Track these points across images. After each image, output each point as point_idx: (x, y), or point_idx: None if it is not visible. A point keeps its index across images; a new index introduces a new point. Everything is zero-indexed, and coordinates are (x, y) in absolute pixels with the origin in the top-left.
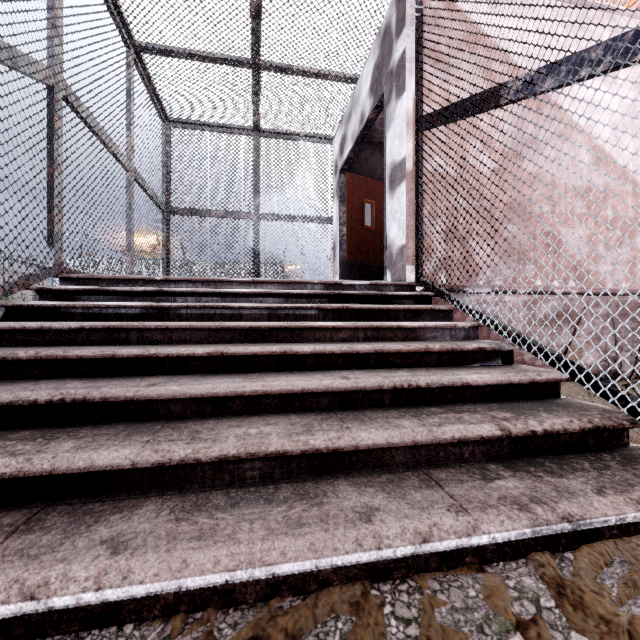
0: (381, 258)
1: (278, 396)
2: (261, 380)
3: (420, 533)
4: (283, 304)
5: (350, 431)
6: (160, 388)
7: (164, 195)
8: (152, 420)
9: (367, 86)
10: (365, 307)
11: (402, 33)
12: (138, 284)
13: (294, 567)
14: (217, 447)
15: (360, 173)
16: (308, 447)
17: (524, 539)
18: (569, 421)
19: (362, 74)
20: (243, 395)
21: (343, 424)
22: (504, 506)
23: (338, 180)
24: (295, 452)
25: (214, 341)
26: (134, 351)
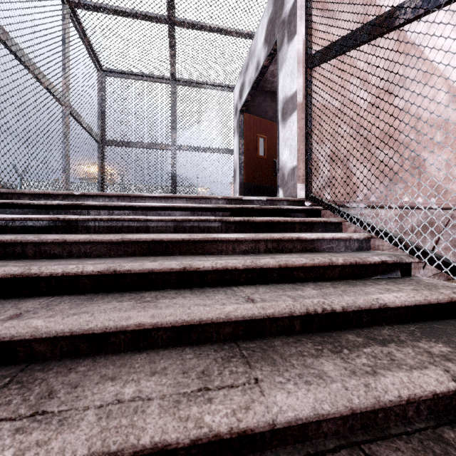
0: (271, 181)
1: (171, 327)
2: (153, 305)
3: None
4: (188, 217)
5: (261, 390)
6: (18, 323)
7: (99, 130)
8: (8, 364)
9: (262, 39)
10: (264, 220)
11: None
12: (58, 198)
13: None
14: (58, 441)
15: (255, 114)
16: (202, 432)
17: None
18: None
19: (258, 30)
20: (126, 330)
21: (250, 371)
22: None
23: (238, 119)
24: (181, 443)
25: (116, 254)
26: (12, 270)
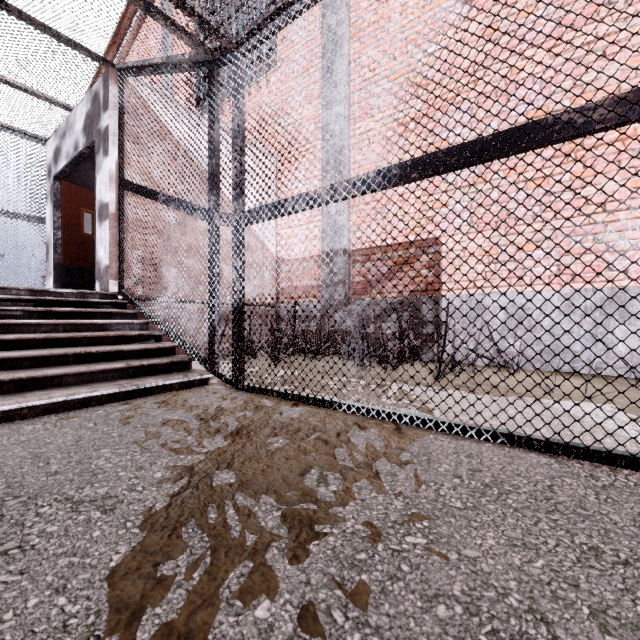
0: None
1: None
2: None
3: (70, 394)
4: None
5: (42, 371)
6: None
7: None
8: None
9: (81, 124)
10: (67, 310)
11: (107, 111)
12: None
13: (9, 407)
14: None
15: (80, 182)
16: (15, 377)
17: (119, 395)
18: (162, 360)
19: (77, 109)
20: None
21: (39, 370)
22: (113, 385)
23: (52, 185)
24: (7, 380)
25: None
26: None
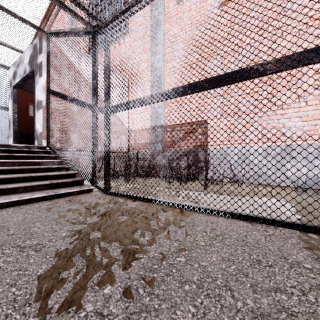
0: None
1: None
2: None
3: (21, 197)
4: None
5: (6, 185)
6: None
7: None
8: None
9: (27, 60)
10: (20, 155)
11: (41, 54)
12: None
13: None
14: None
15: (27, 89)
16: None
17: (46, 197)
18: (69, 180)
19: (25, 52)
20: None
21: (4, 185)
22: (43, 192)
23: (12, 91)
24: None
25: None
26: None
